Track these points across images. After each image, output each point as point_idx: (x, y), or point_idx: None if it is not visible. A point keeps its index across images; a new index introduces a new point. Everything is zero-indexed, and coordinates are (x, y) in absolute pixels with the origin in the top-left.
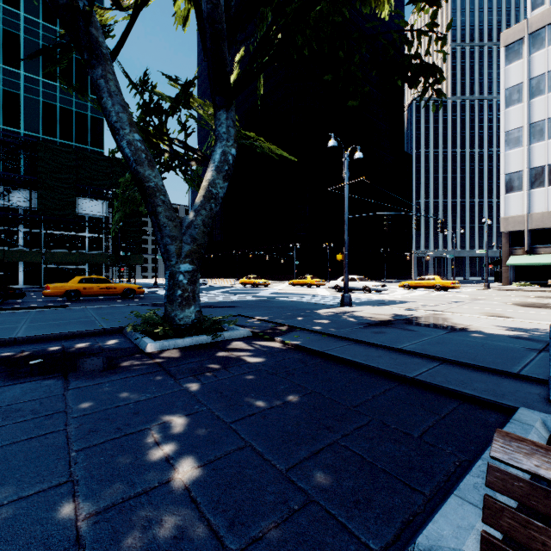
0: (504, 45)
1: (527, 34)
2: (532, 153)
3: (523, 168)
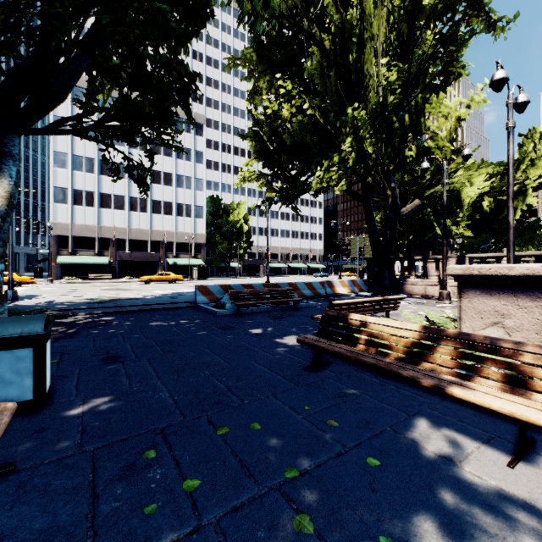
0: None
1: None
2: (75, 178)
3: (68, 186)
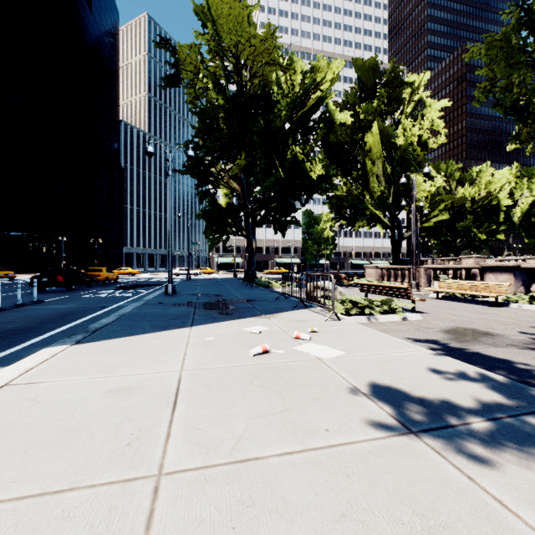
0: None
1: None
2: None
3: None
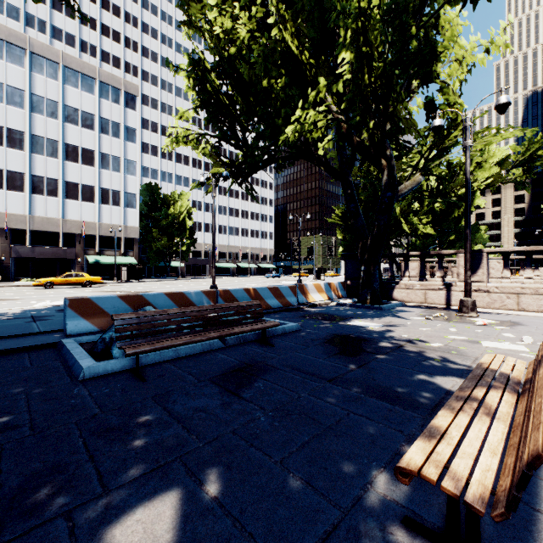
0: None
1: None
2: None
3: None
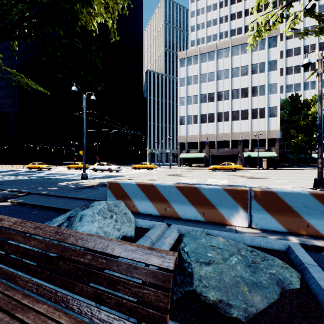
0: (179, 58)
1: (186, 57)
2: (188, 109)
3: (185, 115)
